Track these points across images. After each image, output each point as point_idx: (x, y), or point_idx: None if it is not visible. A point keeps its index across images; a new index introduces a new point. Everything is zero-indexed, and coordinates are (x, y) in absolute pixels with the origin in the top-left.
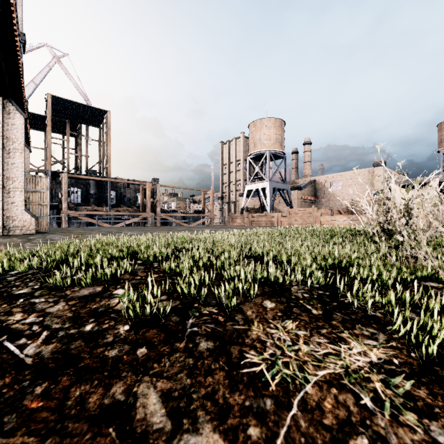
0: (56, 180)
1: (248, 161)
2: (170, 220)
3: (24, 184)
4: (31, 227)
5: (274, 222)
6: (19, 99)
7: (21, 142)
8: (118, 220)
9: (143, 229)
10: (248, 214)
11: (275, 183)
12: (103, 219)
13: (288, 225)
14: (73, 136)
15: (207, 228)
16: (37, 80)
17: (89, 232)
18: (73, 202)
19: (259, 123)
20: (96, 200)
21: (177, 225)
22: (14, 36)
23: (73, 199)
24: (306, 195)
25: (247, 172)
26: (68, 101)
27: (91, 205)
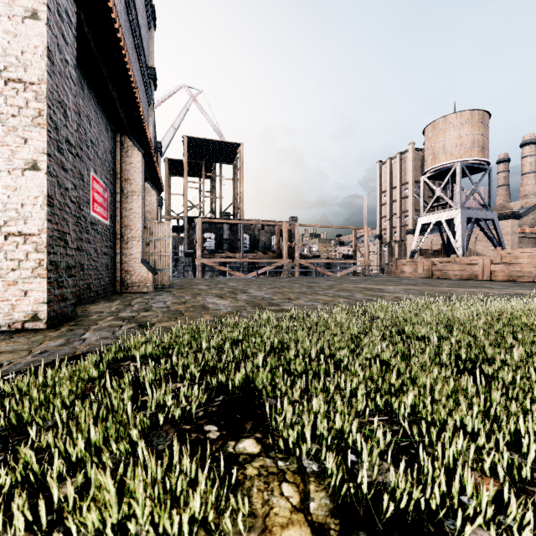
0: (192, 225)
1: (422, 182)
2: (311, 270)
3: (142, 233)
4: (148, 283)
5: (476, 272)
6: (141, 136)
7: (138, 183)
8: (251, 268)
9: (277, 283)
10: (422, 258)
11: (471, 211)
12: (235, 267)
13: (505, 279)
14: (209, 178)
15: (364, 283)
16: (176, 125)
17: (209, 290)
18: (207, 248)
19: (442, 123)
20: (230, 246)
21: (319, 273)
22: (121, 48)
23: (208, 245)
24: (529, 227)
25: (421, 198)
26: (202, 140)
27: (225, 252)
